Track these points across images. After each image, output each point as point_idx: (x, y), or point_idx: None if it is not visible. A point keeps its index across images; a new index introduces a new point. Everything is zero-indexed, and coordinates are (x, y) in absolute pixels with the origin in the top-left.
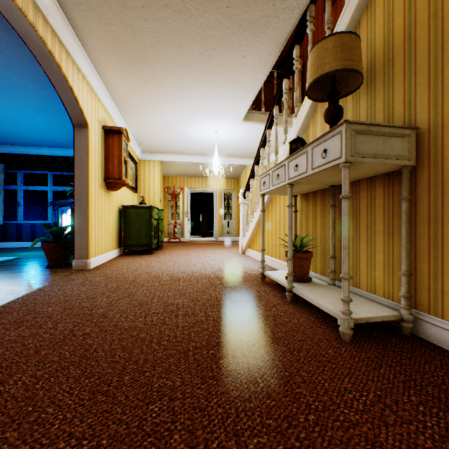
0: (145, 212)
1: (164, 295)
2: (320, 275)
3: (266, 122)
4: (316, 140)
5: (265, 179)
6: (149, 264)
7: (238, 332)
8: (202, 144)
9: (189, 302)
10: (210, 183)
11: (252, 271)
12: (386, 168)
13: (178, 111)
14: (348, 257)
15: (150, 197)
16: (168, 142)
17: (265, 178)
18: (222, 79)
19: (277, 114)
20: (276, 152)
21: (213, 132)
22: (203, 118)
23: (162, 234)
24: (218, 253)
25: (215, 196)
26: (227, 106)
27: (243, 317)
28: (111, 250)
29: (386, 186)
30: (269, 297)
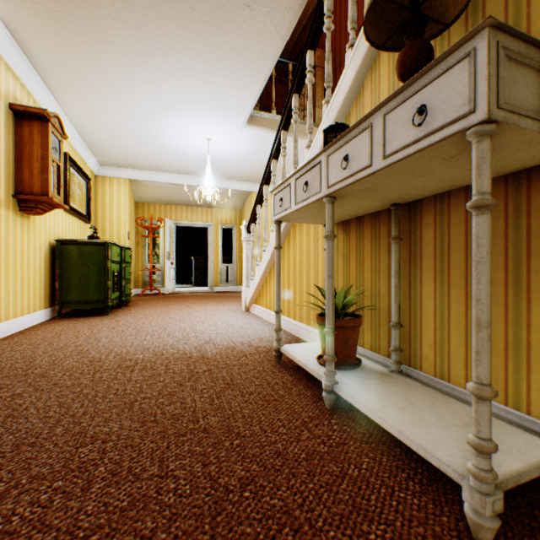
0: (96, 250)
1: (87, 412)
2: (370, 351)
3: (281, 119)
4: (397, 94)
5: (283, 195)
6: (94, 334)
7: (230, 539)
8: (189, 156)
9: (133, 430)
10: (202, 214)
11: (260, 342)
12: (534, 156)
13: (148, 98)
14: (489, 347)
15: (113, 230)
16: (139, 151)
17: (283, 193)
18: (214, 46)
19: (297, 106)
20: (295, 163)
21: (205, 138)
22: (188, 113)
23: (128, 284)
24: (211, 311)
25: (210, 232)
26: (224, 97)
27: (243, 471)
28: (33, 312)
29: (513, 197)
30: (293, 401)
